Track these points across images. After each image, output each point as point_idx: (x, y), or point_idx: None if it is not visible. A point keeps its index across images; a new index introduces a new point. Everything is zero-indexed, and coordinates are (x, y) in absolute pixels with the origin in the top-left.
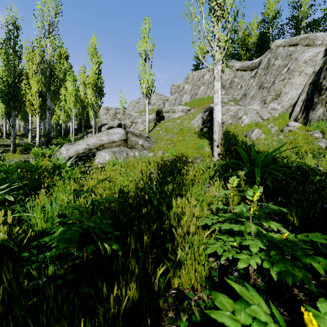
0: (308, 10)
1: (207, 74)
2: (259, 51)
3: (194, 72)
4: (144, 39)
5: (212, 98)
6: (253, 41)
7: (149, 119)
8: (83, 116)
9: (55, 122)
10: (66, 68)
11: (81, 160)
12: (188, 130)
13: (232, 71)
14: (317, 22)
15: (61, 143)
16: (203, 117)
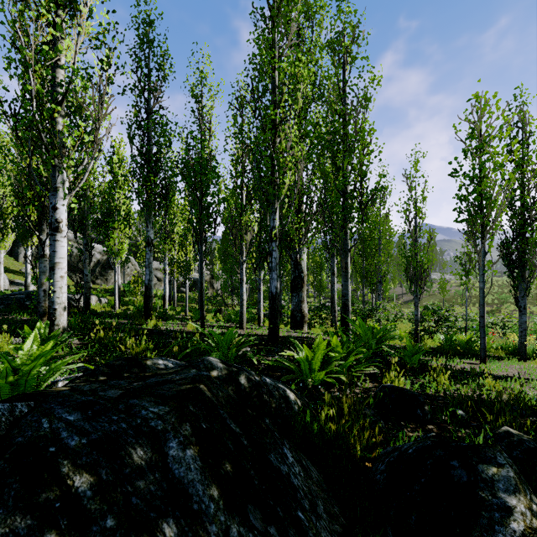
0: None
1: None
2: None
3: None
4: None
5: None
6: None
7: None
8: None
9: None
10: None
11: None
12: None
13: None
14: None
15: None
16: None
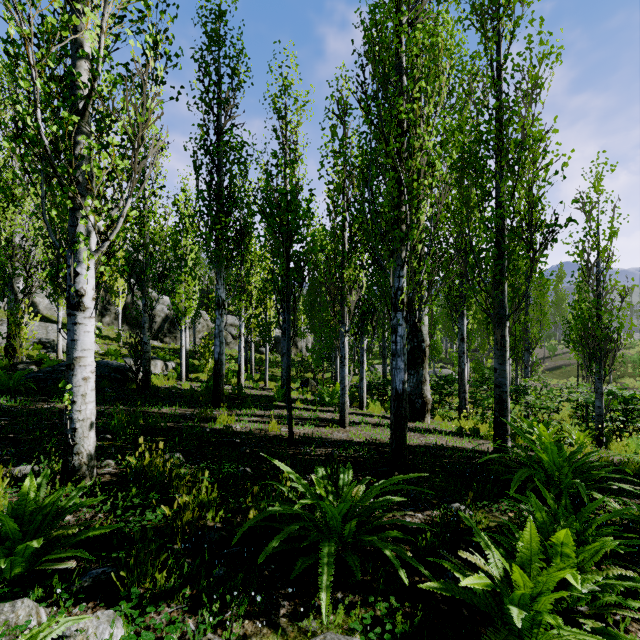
0: None
1: None
2: None
3: None
4: None
5: None
6: None
7: None
8: None
9: None
10: None
11: None
12: None
13: None
14: None
15: None
16: None
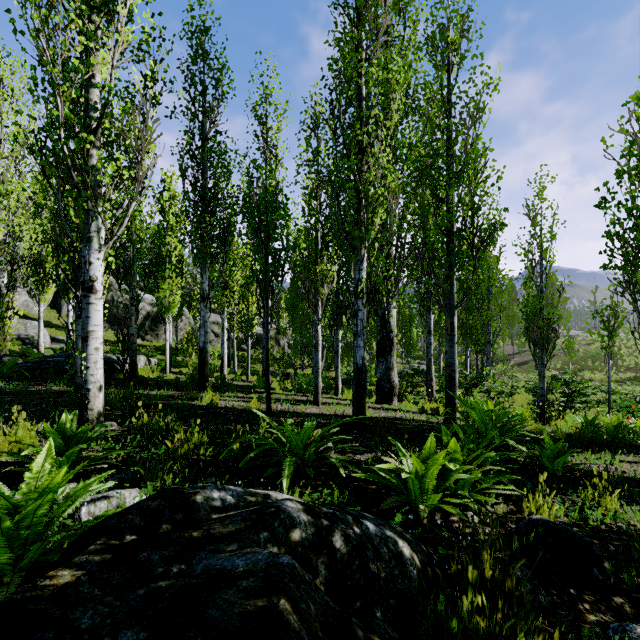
0: None
1: None
2: None
3: None
4: None
5: None
6: None
7: None
8: None
9: None
10: None
11: None
12: None
13: None
14: None
15: None
16: None
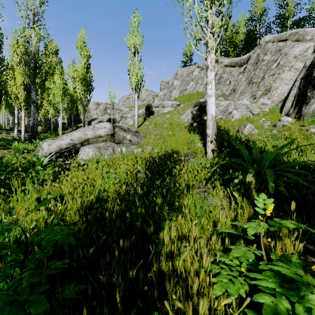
0: (295, 9)
1: (196, 70)
2: (246, 48)
3: (183, 69)
4: (133, 32)
5: (201, 93)
6: (241, 38)
7: (138, 114)
8: (72, 110)
9: (44, 117)
10: (55, 63)
11: (63, 156)
12: (177, 124)
13: (221, 67)
14: (303, 20)
15: (47, 137)
16: (193, 112)
